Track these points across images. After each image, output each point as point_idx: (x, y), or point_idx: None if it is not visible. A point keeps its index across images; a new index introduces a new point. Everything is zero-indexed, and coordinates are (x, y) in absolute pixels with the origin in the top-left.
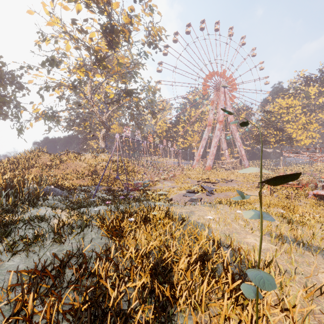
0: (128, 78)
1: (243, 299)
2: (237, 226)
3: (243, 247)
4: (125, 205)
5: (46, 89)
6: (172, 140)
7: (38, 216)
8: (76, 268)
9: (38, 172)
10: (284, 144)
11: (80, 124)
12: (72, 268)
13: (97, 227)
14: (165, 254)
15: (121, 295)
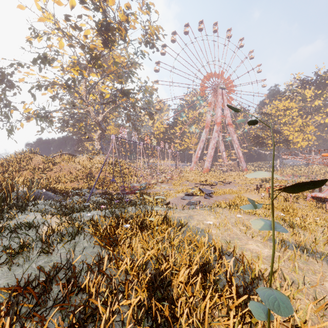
0: (125, 78)
1: (249, 316)
2: (238, 231)
3: (245, 254)
4: (121, 209)
5: (38, 88)
6: (169, 142)
7: (25, 223)
8: (64, 283)
9: (29, 174)
10: (281, 146)
11: (74, 125)
12: (59, 283)
13: (90, 234)
14: (163, 265)
15: (114, 317)
